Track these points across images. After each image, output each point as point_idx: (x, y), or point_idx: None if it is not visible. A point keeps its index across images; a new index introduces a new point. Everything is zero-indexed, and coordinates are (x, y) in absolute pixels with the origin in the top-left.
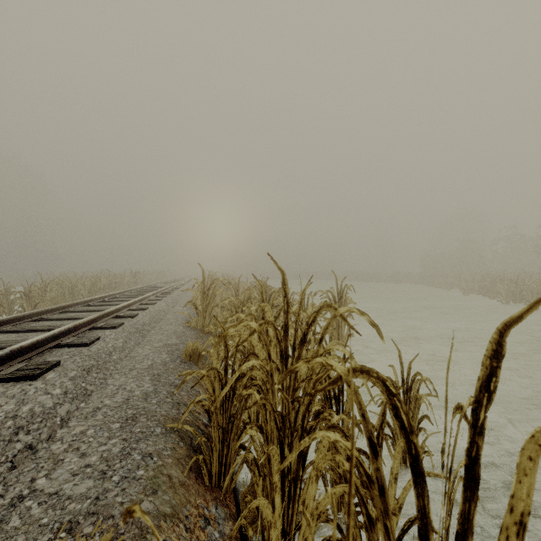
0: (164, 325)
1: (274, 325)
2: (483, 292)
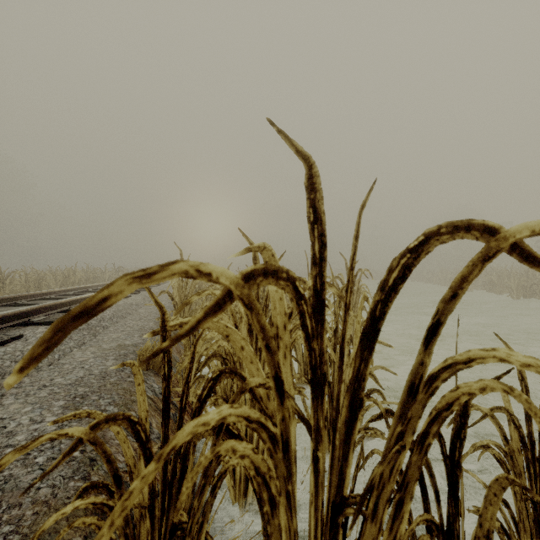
0: (130, 321)
1: (293, 282)
2: (489, 288)
